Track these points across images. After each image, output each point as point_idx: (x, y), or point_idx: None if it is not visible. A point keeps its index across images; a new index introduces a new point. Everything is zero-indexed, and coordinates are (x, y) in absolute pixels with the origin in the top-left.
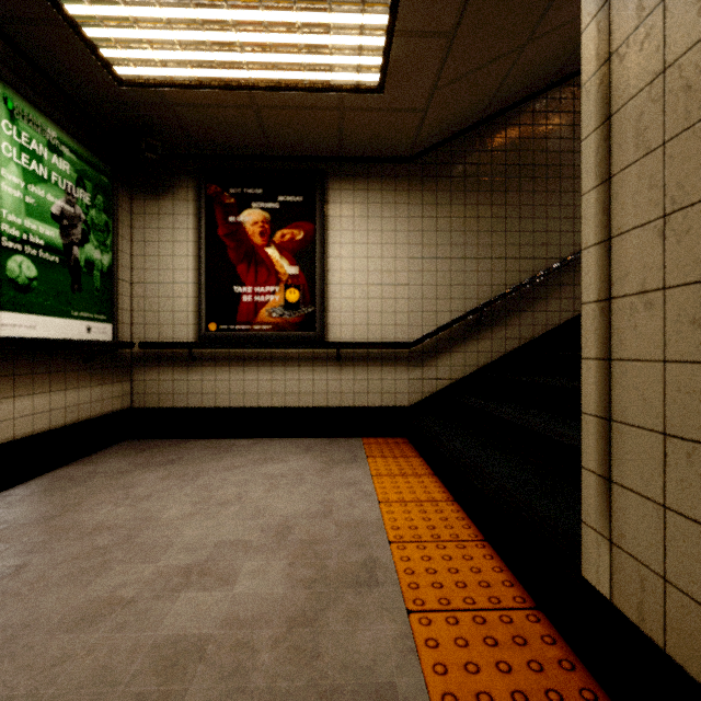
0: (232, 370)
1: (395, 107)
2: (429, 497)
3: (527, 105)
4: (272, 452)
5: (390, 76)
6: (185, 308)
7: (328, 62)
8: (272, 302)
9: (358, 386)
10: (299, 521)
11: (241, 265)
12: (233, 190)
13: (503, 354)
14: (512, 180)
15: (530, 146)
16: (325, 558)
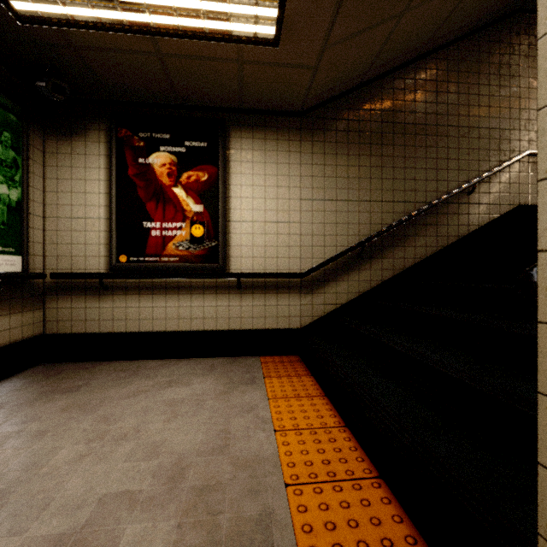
0: (142, 298)
1: (290, 63)
2: (322, 423)
3: (399, 73)
4: (177, 374)
5: (285, 30)
6: (97, 241)
7: (226, 11)
8: (179, 237)
9: (257, 311)
10: (194, 460)
11: (150, 203)
12: (143, 134)
13: (380, 282)
14: (387, 135)
15: (402, 107)
16: (218, 512)
